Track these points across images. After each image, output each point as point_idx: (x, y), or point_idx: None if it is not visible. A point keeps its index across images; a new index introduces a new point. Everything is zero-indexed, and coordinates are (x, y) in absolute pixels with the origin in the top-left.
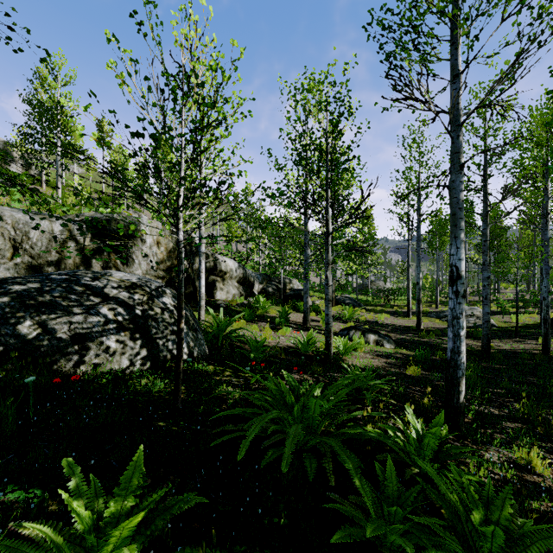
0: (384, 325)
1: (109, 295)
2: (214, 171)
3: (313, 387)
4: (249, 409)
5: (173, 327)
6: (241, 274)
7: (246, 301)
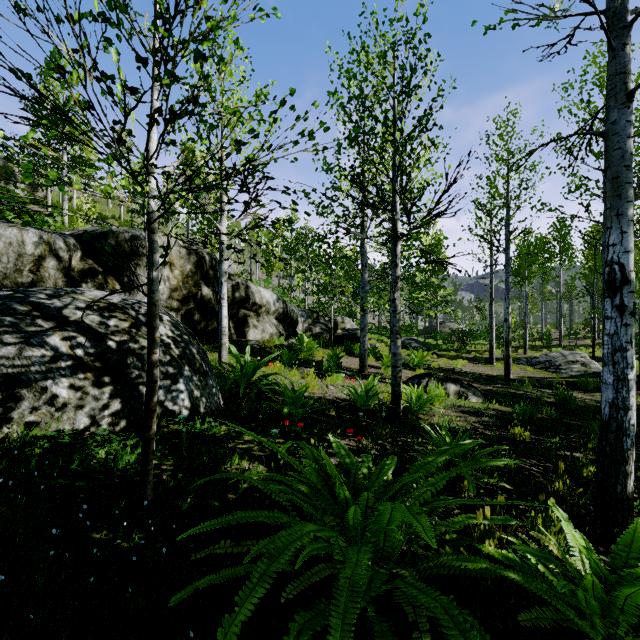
0: (463, 373)
1: (69, 318)
2: (204, 77)
3: (382, 467)
4: (261, 515)
5: (167, 368)
6: (281, 308)
7: (287, 342)
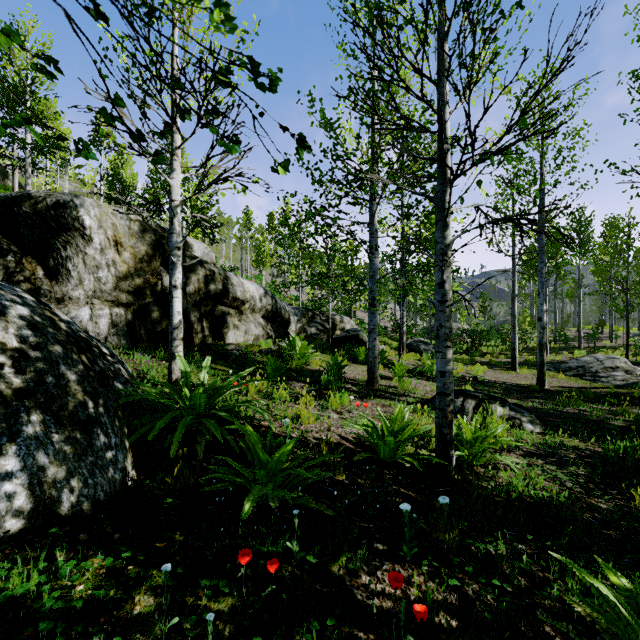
0: (489, 383)
1: None
2: None
3: None
4: None
5: None
6: (269, 305)
7: (276, 346)
